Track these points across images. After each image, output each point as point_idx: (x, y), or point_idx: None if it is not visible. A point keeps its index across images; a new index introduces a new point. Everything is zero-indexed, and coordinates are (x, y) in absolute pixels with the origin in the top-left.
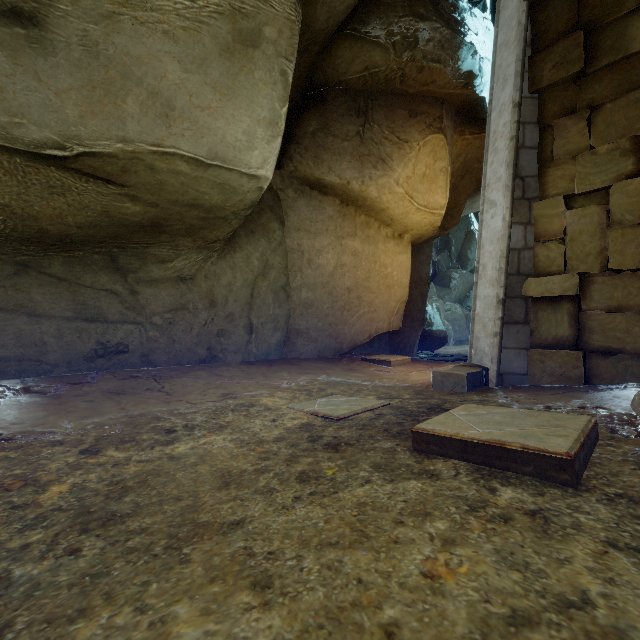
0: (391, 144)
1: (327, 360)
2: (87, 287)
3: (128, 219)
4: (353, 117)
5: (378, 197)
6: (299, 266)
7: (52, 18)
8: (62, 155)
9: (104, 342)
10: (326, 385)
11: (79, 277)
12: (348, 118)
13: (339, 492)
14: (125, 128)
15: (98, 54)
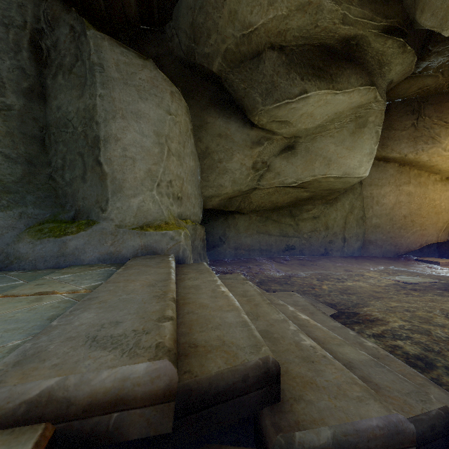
0: (439, 127)
1: (389, 258)
2: (283, 223)
3: (302, 198)
4: (409, 115)
5: (428, 160)
6: (370, 205)
7: (297, 145)
8: (295, 185)
9: (288, 245)
10: (396, 271)
11: (280, 220)
12: (405, 117)
13: (422, 297)
14: (314, 172)
15: (309, 151)
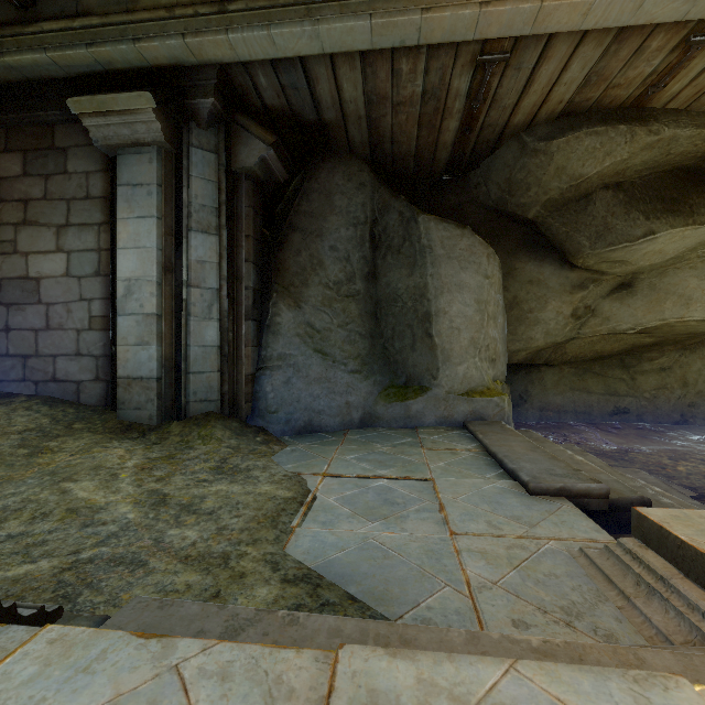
0: None
1: None
2: (609, 377)
3: (642, 344)
4: None
5: None
6: None
7: (637, 282)
8: (633, 332)
9: (617, 406)
10: None
11: (606, 372)
12: None
13: None
14: (663, 315)
15: (654, 289)
